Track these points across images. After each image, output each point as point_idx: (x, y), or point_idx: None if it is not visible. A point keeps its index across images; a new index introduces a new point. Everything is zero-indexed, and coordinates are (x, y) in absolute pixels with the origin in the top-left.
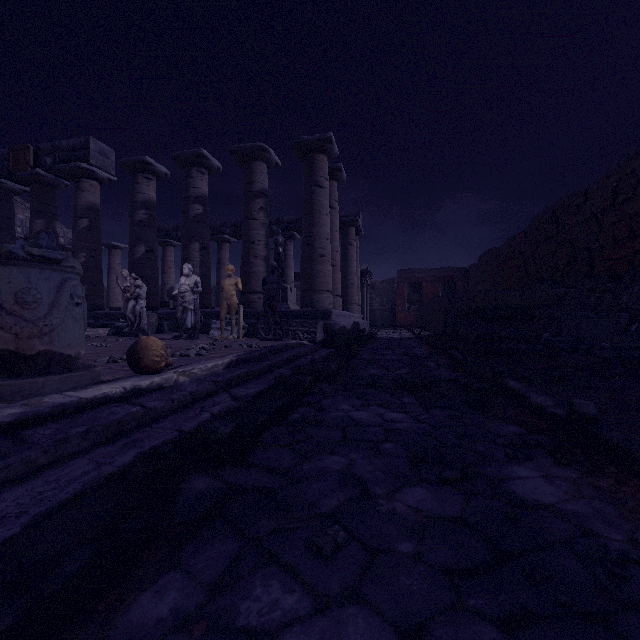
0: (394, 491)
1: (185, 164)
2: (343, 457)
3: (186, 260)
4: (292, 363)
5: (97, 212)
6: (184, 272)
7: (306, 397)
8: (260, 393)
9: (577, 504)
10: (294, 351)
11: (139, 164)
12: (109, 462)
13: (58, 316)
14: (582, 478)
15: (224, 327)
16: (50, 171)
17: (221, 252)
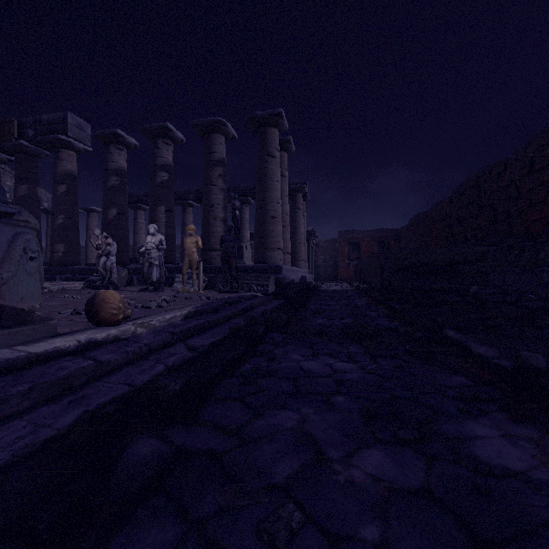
0: (350, 454)
1: (152, 136)
2: (295, 412)
3: (153, 221)
4: (246, 313)
5: (74, 179)
6: (150, 231)
7: (259, 347)
8: (215, 343)
9: (548, 472)
10: (248, 302)
11: (111, 136)
12: (49, 424)
13: (9, 270)
14: (544, 438)
15: (186, 281)
16: (32, 142)
17: (185, 215)
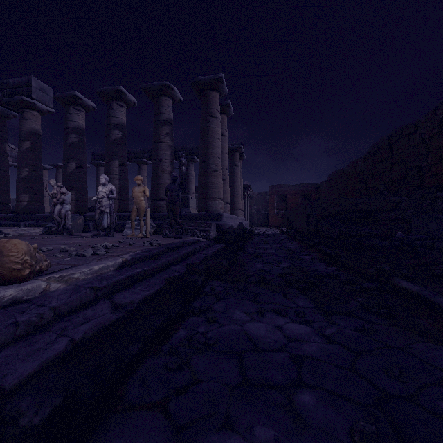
0: None
1: (107, 98)
2: (246, 439)
3: (108, 174)
4: (188, 259)
5: (38, 136)
6: (101, 181)
7: (197, 300)
8: (149, 297)
9: None
10: (191, 247)
11: (70, 98)
12: None
13: None
14: None
15: (136, 227)
16: None
17: (140, 171)
